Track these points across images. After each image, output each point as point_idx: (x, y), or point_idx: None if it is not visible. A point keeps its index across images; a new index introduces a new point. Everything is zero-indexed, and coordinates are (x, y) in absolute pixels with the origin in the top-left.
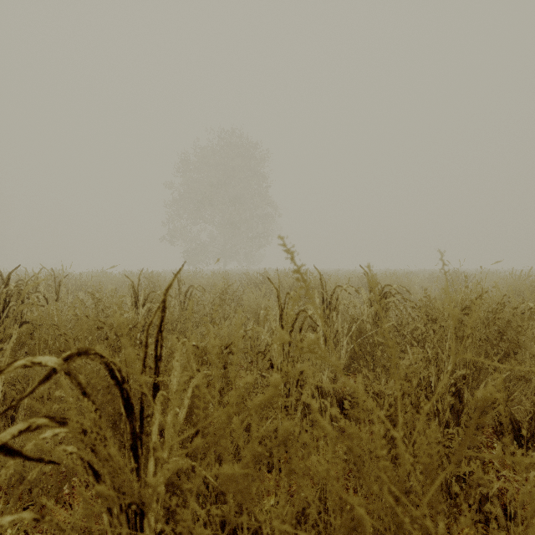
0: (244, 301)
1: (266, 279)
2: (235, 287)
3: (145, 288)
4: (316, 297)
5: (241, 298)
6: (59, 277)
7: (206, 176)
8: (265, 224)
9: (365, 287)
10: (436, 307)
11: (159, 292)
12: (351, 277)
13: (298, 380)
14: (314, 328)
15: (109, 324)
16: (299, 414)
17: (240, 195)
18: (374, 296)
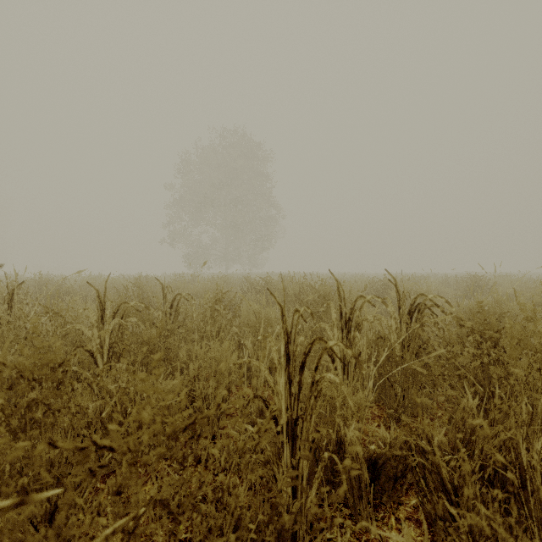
0: (242, 311)
1: (268, 284)
2: (234, 294)
3: (122, 297)
4: (332, 311)
5: (238, 308)
6: (42, 282)
7: (208, 177)
8: (268, 226)
9: (377, 293)
10: (507, 329)
11: (132, 304)
12: (361, 282)
13: (313, 443)
14: (330, 352)
15: (12, 365)
16: (314, 493)
17: (242, 196)
18: (402, 308)
